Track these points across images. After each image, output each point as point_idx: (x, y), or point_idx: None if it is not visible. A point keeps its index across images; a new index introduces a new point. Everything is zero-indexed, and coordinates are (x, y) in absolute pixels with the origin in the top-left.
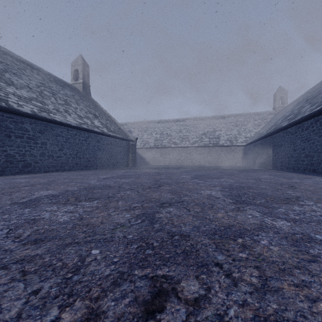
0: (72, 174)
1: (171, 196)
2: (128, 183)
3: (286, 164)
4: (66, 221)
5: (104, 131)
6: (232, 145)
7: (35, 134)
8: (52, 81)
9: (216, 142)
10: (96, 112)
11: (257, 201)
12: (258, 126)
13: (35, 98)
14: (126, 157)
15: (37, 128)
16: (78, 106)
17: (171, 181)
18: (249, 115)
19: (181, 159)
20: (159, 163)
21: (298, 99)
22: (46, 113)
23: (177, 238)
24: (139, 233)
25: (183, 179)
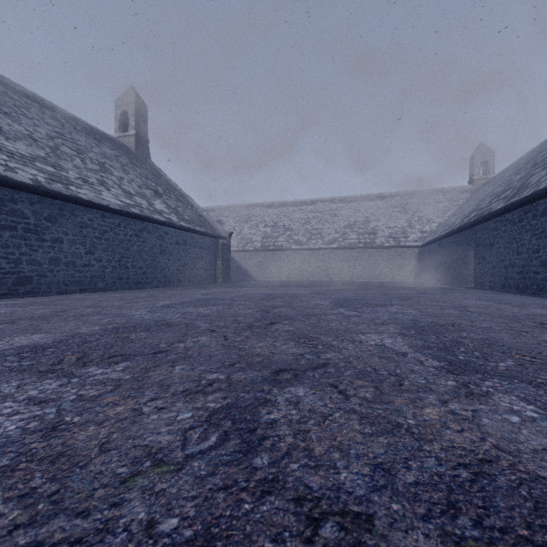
0: (108, 297)
1: (296, 351)
2: (207, 317)
3: (501, 279)
4: (5, 438)
5: (172, 219)
6: (399, 246)
7: (41, 223)
8: (78, 131)
9: (369, 240)
10: (158, 186)
11: (498, 364)
12: (444, 212)
13: (44, 157)
14: (212, 266)
15: (44, 212)
16: (125, 175)
17: (295, 313)
18: (428, 194)
19: (309, 271)
20: (270, 278)
21: (516, 165)
22: (62, 185)
23: (333, 535)
24: (204, 502)
25: (318, 308)
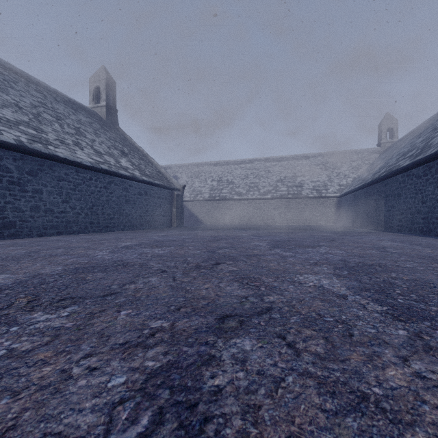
0: (79, 239)
1: (240, 293)
2: (160, 258)
3: (408, 224)
4: None
5: (135, 174)
6: (321, 196)
7: (23, 177)
8: (58, 102)
9: (297, 191)
10: (124, 148)
11: None
12: (357, 169)
13: (27, 122)
14: (168, 213)
15: (26, 167)
16: (97, 138)
17: (237, 253)
18: (344, 155)
19: (248, 217)
20: (216, 222)
21: (416, 130)
22: (42, 145)
23: None
24: None
25: (257, 249)
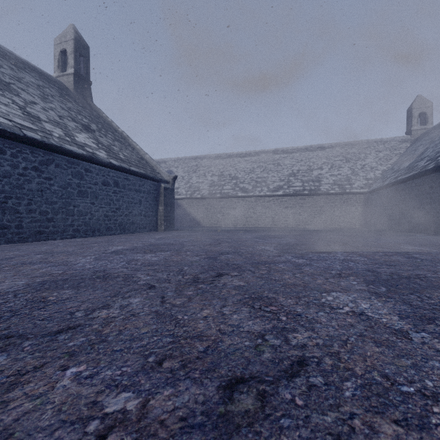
0: None
1: None
2: None
3: None
4: None
5: (97, 154)
6: (344, 193)
7: None
8: None
9: (314, 187)
10: (92, 124)
11: None
12: (386, 160)
13: None
14: (153, 212)
15: None
16: (42, 102)
17: None
18: (367, 144)
19: (255, 217)
20: (217, 224)
21: None
22: None
23: None
24: None
25: None
